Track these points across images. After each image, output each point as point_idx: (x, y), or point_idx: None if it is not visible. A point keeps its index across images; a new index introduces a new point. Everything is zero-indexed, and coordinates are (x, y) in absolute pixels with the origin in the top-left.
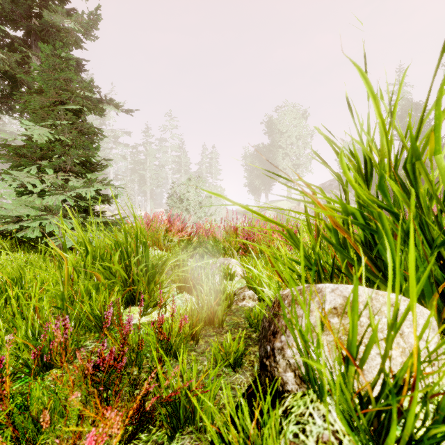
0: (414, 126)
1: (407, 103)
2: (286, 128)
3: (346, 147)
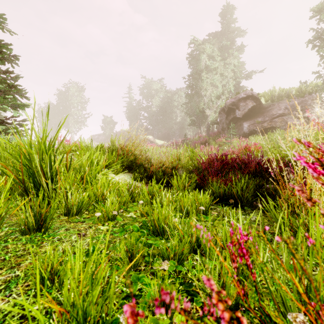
0: (134, 115)
1: (131, 105)
2: (70, 97)
3: (106, 118)
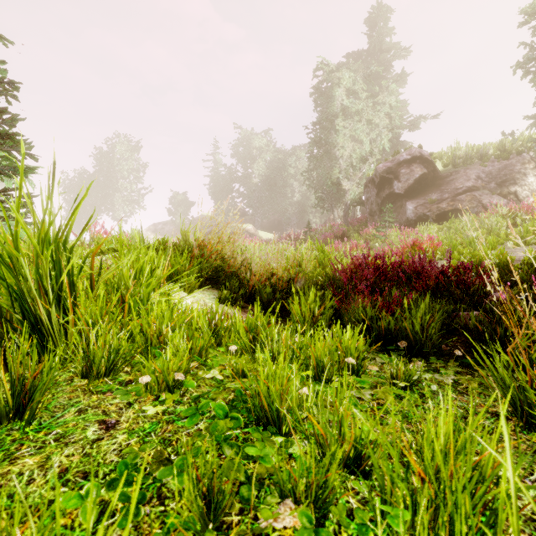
0: (222, 191)
1: (217, 173)
2: (117, 160)
3: (176, 196)
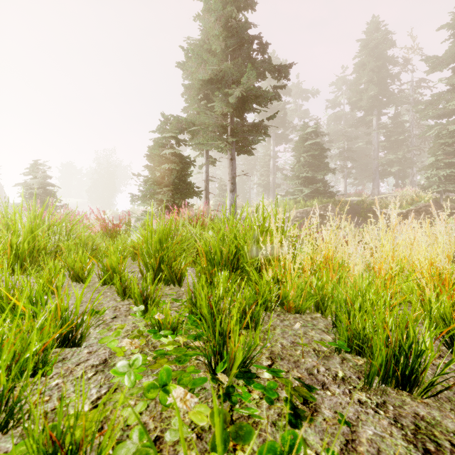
0: None
1: None
2: None
3: None
